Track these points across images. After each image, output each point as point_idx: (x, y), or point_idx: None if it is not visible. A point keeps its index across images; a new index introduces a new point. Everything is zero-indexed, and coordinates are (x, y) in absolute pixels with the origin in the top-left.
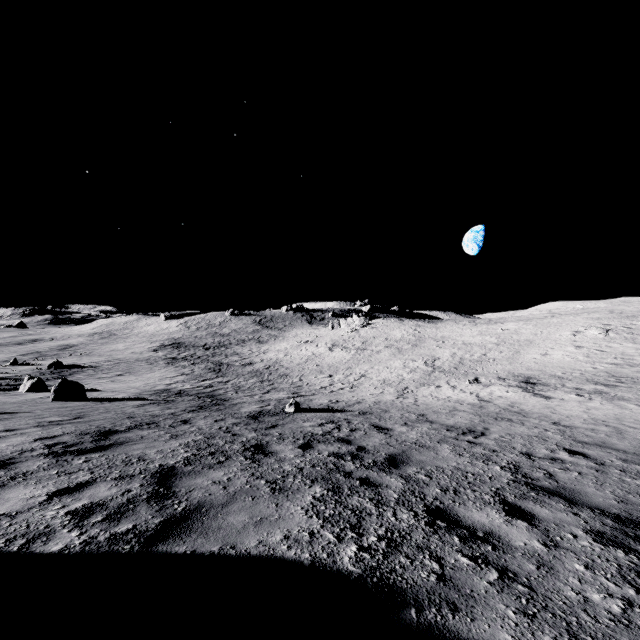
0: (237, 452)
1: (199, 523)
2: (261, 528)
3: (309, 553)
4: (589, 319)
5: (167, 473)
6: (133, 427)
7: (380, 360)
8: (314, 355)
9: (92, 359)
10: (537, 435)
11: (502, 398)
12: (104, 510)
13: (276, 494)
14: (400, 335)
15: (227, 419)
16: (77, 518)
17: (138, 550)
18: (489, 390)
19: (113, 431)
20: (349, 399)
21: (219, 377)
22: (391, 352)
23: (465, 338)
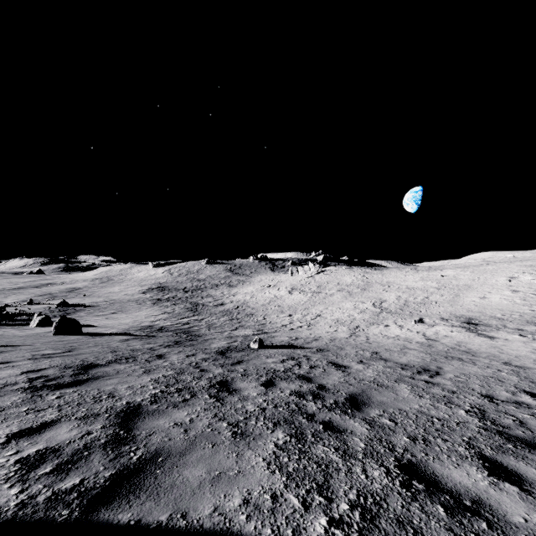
0: (203, 389)
1: (152, 478)
2: (218, 487)
3: (271, 528)
4: (523, 266)
5: (132, 412)
6: (113, 361)
7: (333, 302)
8: (276, 297)
9: (92, 300)
10: (492, 375)
11: (448, 337)
12: (56, 458)
13: (237, 440)
14: (350, 280)
15: (198, 354)
16: (25, 468)
17: (76, 518)
18: (434, 330)
19: (94, 365)
20: (307, 336)
21: (195, 315)
22: (343, 295)
23: (408, 283)
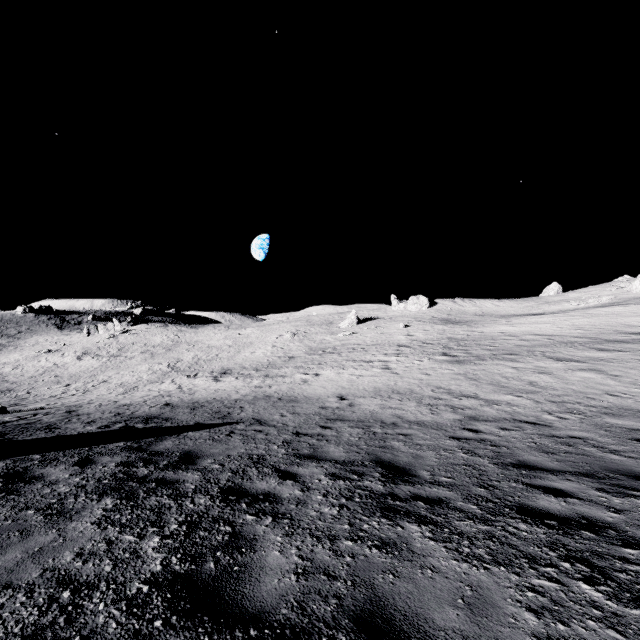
0: None
1: None
2: None
3: None
4: (293, 326)
5: None
6: None
7: (129, 365)
8: (56, 366)
9: None
10: (167, 400)
11: (193, 385)
12: None
13: None
14: (160, 340)
15: None
16: None
17: None
18: (193, 381)
19: None
20: (70, 401)
21: None
22: (144, 357)
23: (212, 342)
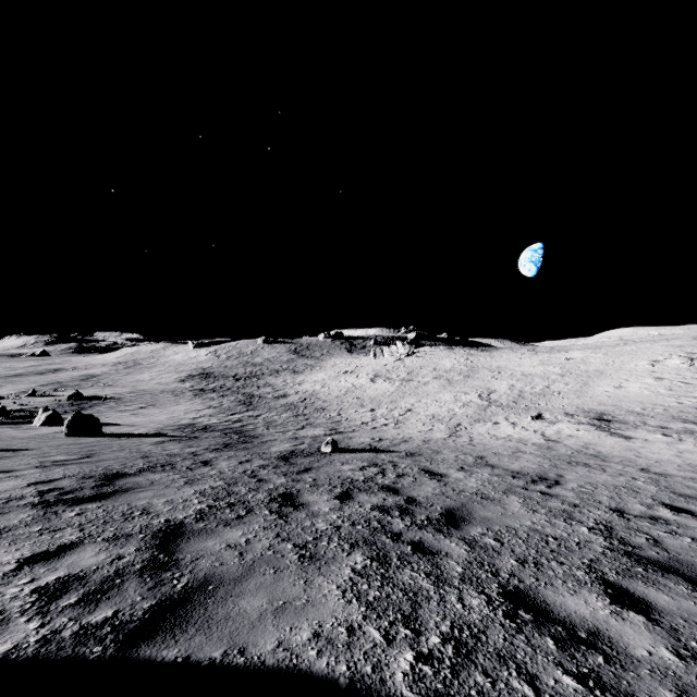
0: (261, 503)
1: (201, 609)
2: (283, 619)
3: (347, 664)
4: (669, 347)
5: (173, 532)
6: (145, 469)
7: (428, 393)
8: (354, 387)
9: (115, 390)
10: (625, 485)
11: (573, 438)
12: (82, 587)
13: (305, 565)
14: (450, 365)
15: (254, 460)
16: (44, 599)
17: (111, 655)
18: (556, 428)
19: (121, 474)
20: (394, 437)
21: (249, 411)
22: (440, 384)
23: (524, 368)
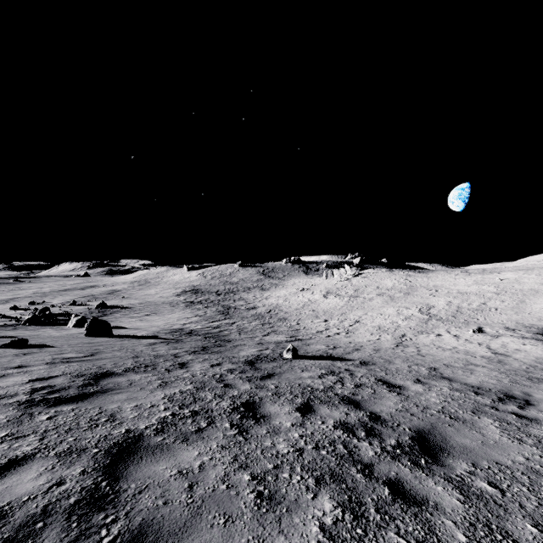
0: (223, 413)
1: None
2: None
3: None
4: None
5: (127, 447)
6: (130, 369)
7: (373, 307)
8: (310, 301)
9: (129, 301)
10: None
11: (521, 352)
12: None
13: (262, 511)
14: (391, 284)
15: (224, 364)
16: None
17: None
18: (500, 341)
19: (109, 373)
20: (346, 345)
21: (226, 319)
22: (383, 300)
23: (460, 287)
